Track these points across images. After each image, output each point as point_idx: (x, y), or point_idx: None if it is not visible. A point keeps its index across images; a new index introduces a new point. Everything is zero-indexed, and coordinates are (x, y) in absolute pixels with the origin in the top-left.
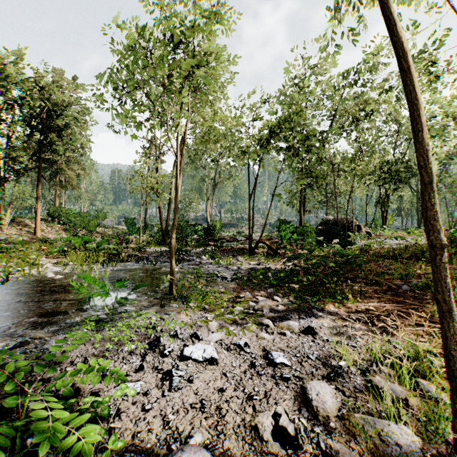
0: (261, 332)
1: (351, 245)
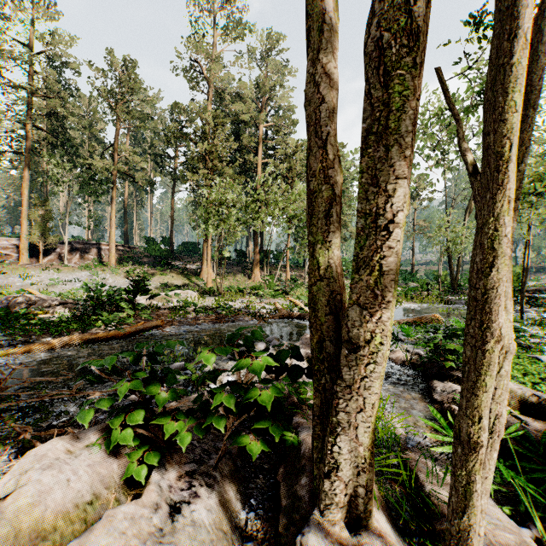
0: None
1: None
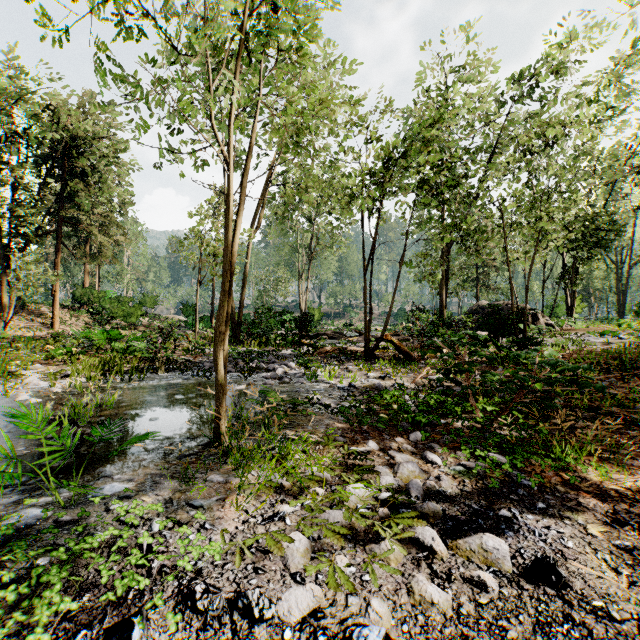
0: (418, 572)
1: (537, 345)
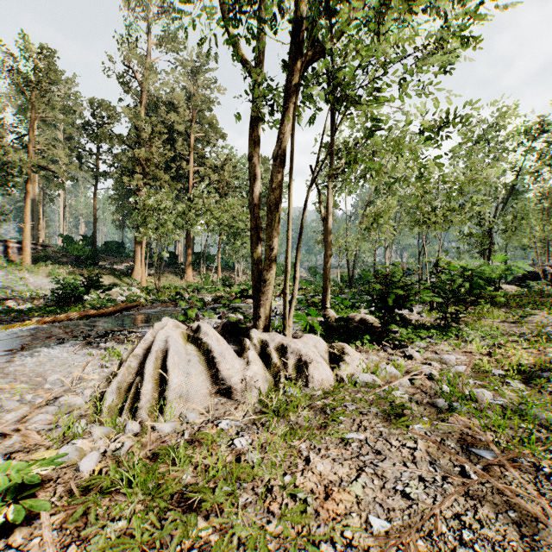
0: None
1: (500, 289)
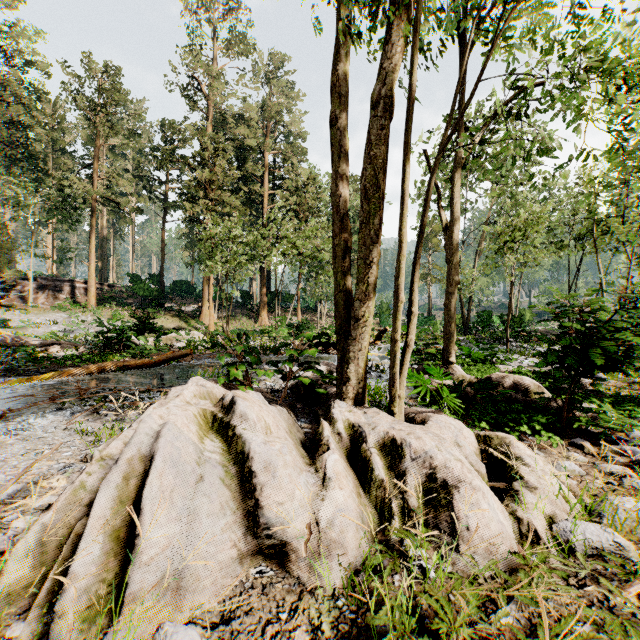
0: None
1: None
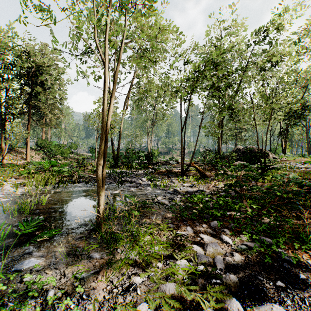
0: None
1: (272, 169)
